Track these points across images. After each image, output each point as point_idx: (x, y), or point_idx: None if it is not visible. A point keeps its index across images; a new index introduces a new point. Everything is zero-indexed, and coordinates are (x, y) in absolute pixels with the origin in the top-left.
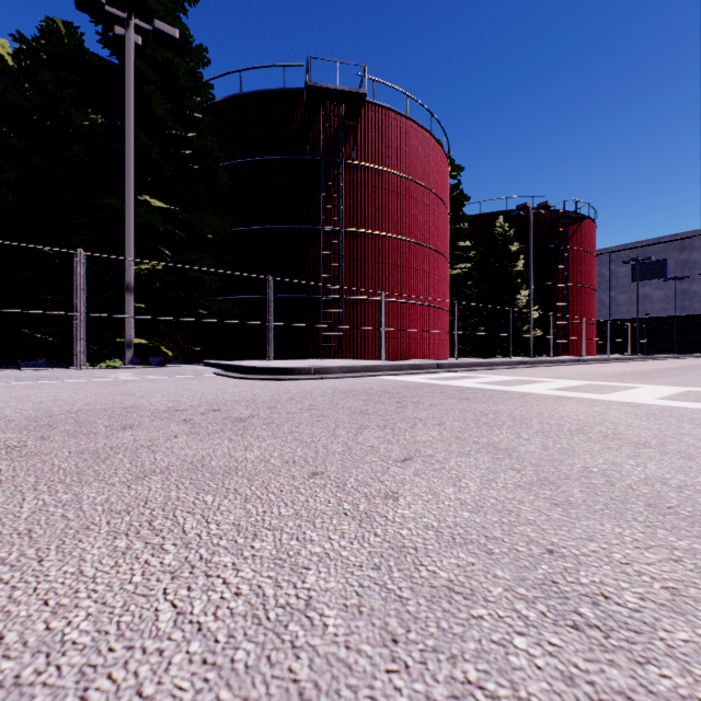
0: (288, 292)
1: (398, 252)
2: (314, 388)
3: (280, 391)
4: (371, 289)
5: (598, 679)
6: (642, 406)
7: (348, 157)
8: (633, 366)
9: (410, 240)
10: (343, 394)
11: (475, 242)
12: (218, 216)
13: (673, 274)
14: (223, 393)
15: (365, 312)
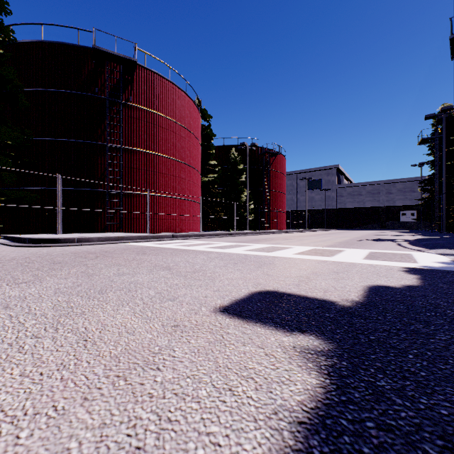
0: (81, 187)
1: (163, 165)
2: (61, 251)
3: (30, 253)
4: (144, 187)
5: None
6: (224, 254)
7: (127, 99)
8: (286, 235)
9: (171, 158)
10: (71, 254)
11: (221, 162)
12: (19, 128)
13: (324, 187)
14: None
15: (139, 202)
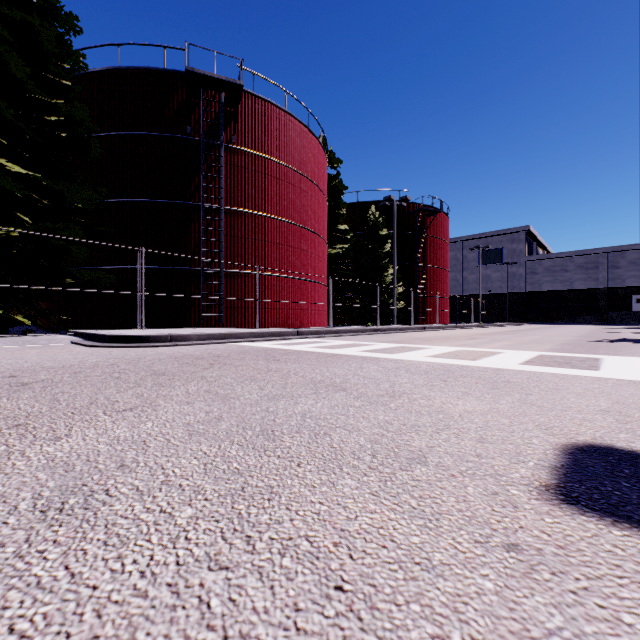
0: (169, 264)
1: (277, 231)
2: (155, 354)
3: (115, 357)
4: (252, 264)
5: (1, 539)
6: (402, 362)
7: (229, 141)
8: (460, 332)
9: (288, 221)
10: (172, 359)
11: (354, 226)
12: (91, 186)
13: (506, 260)
14: (49, 361)
15: (245, 285)
